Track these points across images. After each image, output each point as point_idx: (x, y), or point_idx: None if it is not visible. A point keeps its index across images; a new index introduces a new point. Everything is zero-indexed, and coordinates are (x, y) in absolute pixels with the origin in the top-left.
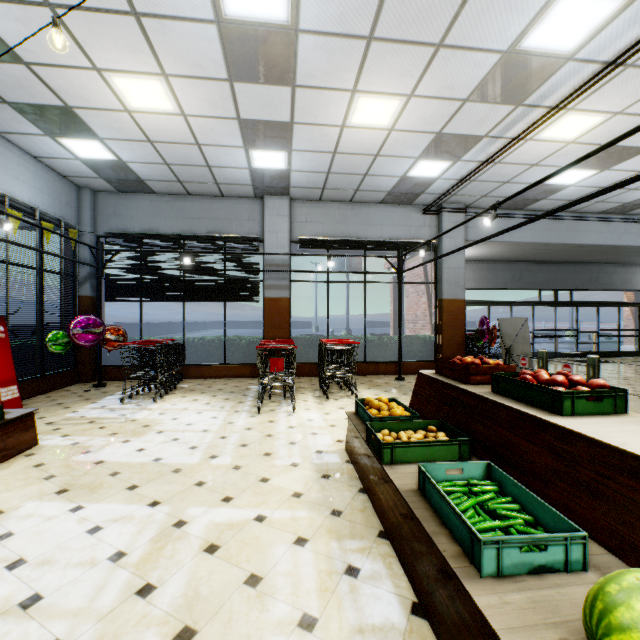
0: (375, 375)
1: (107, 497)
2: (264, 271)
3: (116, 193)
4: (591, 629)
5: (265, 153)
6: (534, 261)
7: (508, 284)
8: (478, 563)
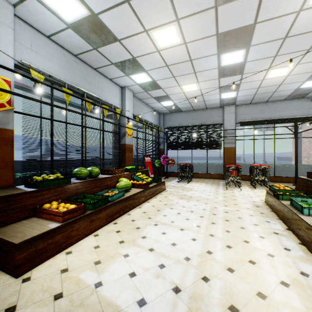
0: (280, 182)
1: (193, 201)
2: (224, 137)
3: (170, 113)
4: None
5: (227, 93)
6: None
7: None
8: (303, 212)
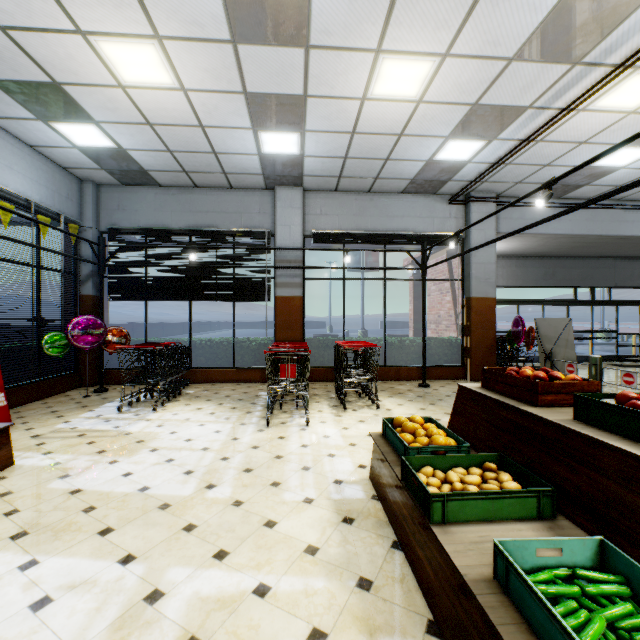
0: (396, 380)
1: (71, 546)
2: (275, 267)
3: (120, 186)
4: None
5: (275, 135)
6: (569, 256)
7: (540, 281)
8: None
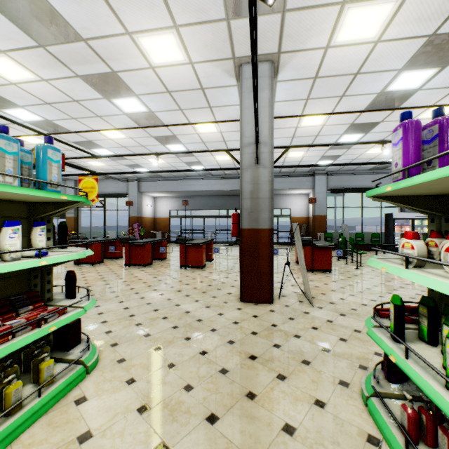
0: None
1: None
2: None
3: None
4: None
5: None
6: (214, 195)
7: (201, 207)
8: None
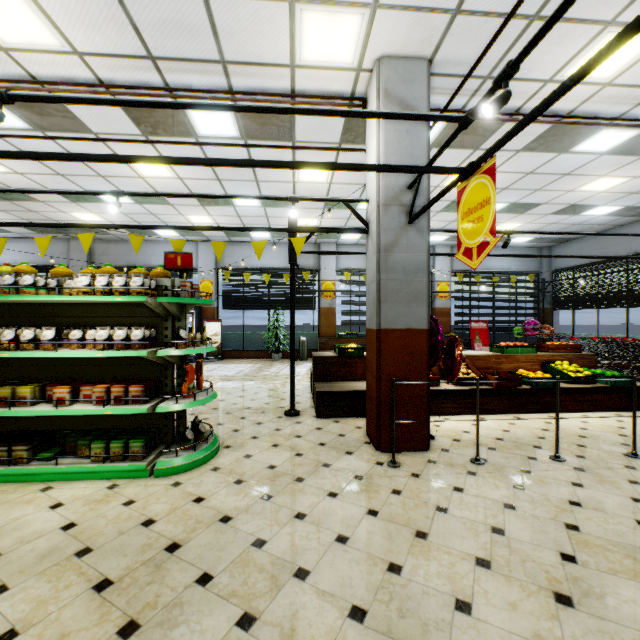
0: None
1: None
2: (637, 282)
3: (558, 244)
4: None
5: (590, 211)
6: None
7: None
8: None
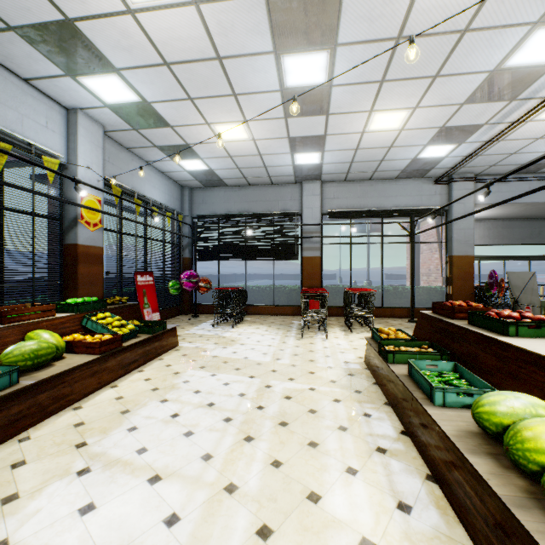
0: (391, 318)
1: (226, 372)
2: (302, 237)
3: (203, 188)
4: (471, 409)
5: (305, 155)
6: None
7: (525, 240)
8: (433, 399)
